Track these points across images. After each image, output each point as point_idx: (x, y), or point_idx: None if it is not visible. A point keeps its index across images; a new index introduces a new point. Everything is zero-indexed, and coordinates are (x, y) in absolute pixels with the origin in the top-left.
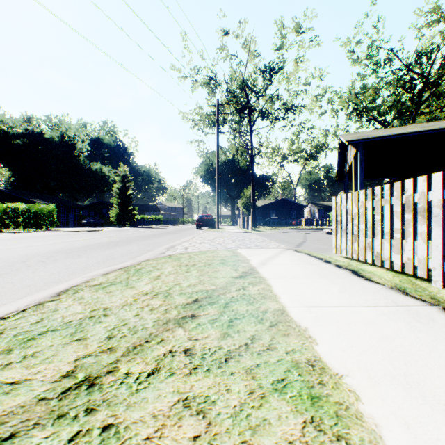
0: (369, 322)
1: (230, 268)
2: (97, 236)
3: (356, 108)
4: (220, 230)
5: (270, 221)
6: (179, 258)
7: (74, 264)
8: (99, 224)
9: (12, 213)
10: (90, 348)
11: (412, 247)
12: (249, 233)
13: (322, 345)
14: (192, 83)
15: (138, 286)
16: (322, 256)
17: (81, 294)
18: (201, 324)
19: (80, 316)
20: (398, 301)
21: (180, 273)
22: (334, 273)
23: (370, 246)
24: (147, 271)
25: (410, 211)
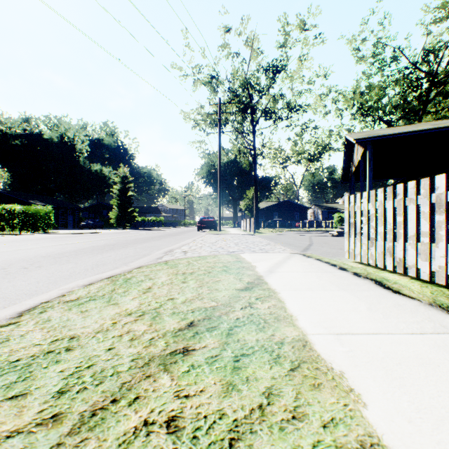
0: (426, 362)
1: (233, 277)
2: (94, 239)
3: (361, 107)
4: (222, 232)
5: (273, 223)
6: (176, 264)
7: (59, 271)
8: (98, 226)
9: (8, 215)
10: (25, 416)
11: (445, 253)
12: (252, 235)
13: (373, 409)
14: (194, 81)
15: (122, 303)
16: (335, 262)
17: (48, 314)
18: (196, 365)
19: (33, 351)
20: (448, 325)
21: (175, 284)
22: (355, 284)
23: (391, 251)
24: (137, 281)
25: (442, 212)
